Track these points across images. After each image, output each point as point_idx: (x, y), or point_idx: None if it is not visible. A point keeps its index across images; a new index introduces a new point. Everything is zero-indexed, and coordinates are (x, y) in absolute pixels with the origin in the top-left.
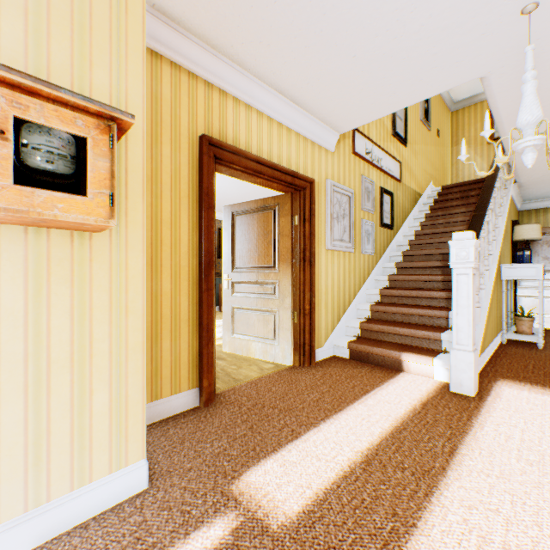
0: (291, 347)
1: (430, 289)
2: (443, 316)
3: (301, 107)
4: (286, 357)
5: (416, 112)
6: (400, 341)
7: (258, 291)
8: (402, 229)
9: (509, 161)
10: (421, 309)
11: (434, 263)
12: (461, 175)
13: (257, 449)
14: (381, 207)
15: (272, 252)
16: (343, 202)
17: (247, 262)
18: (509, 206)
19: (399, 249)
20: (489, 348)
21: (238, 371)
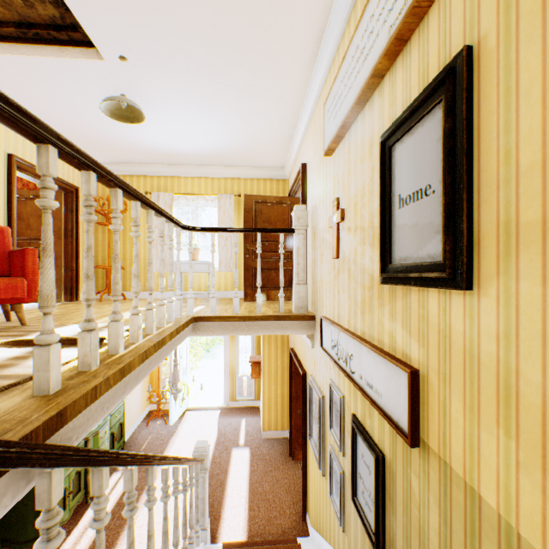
0: None
1: None
2: None
3: None
4: None
5: None
6: None
7: None
8: None
9: None
10: None
11: None
12: None
13: (255, 455)
14: (352, 458)
15: None
16: (317, 403)
17: None
18: None
19: None
20: None
21: None
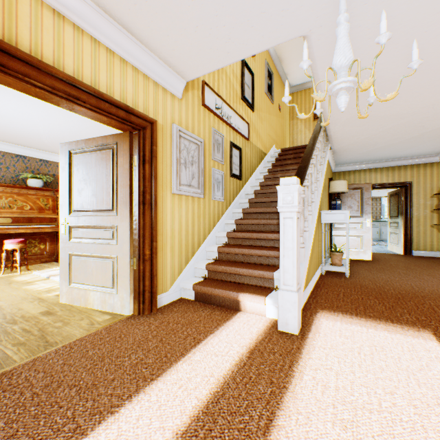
0: (130, 295)
1: (268, 231)
2: (276, 256)
3: (137, 38)
4: (125, 306)
5: (262, 85)
6: (241, 280)
7: (96, 236)
8: (250, 181)
9: (327, 130)
10: (259, 250)
11: (272, 209)
12: (295, 143)
13: None
14: (231, 159)
15: (111, 194)
16: (192, 149)
17: (86, 205)
18: (327, 167)
19: (247, 197)
20: (312, 280)
21: (60, 330)
